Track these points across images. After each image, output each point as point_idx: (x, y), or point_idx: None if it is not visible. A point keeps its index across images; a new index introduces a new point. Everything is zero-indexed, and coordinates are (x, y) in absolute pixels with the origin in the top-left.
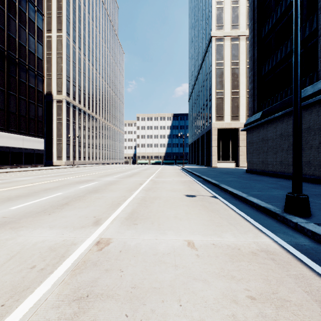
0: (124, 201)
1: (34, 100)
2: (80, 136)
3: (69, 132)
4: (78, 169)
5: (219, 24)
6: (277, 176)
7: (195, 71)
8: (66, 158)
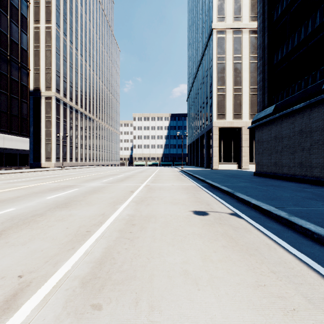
0: (97, 227)
1: (17, 95)
2: (72, 135)
3: (59, 131)
4: (66, 172)
5: (220, 15)
6: (295, 181)
7: (194, 68)
8: (56, 159)
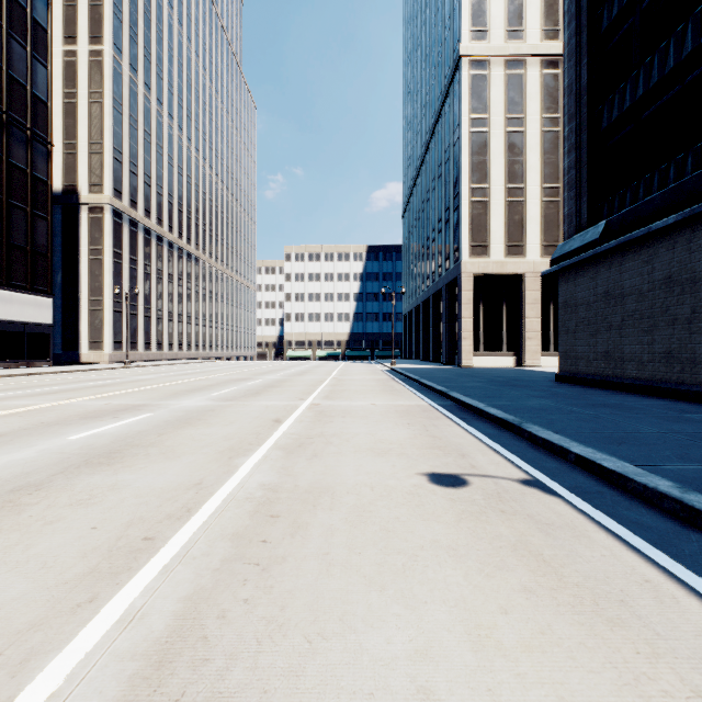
0: (177, 524)
1: (24, 201)
2: (149, 293)
3: (120, 283)
4: (132, 373)
5: (478, 27)
6: (654, 394)
7: (418, 145)
8: (113, 345)
